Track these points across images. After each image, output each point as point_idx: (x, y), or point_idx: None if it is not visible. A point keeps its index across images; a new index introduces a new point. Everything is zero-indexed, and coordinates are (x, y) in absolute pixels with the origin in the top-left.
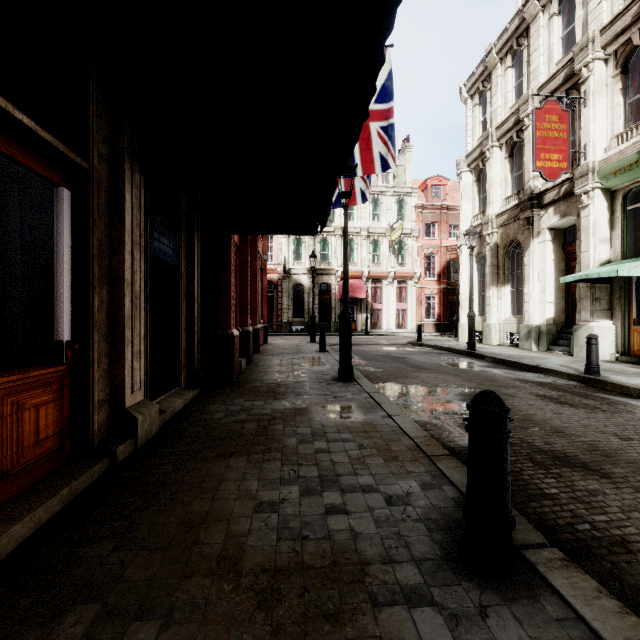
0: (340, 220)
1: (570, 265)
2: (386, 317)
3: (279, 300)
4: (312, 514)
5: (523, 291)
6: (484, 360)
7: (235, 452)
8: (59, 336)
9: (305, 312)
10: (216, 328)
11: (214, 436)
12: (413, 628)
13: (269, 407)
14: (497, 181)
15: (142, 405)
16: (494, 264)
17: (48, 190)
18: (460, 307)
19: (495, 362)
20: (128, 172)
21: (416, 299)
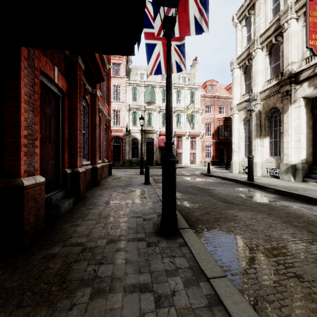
0: (159, 102)
1: (316, 123)
2: (184, 157)
3: (123, 147)
4: None
5: (281, 141)
6: (267, 190)
7: None
8: None
9: (139, 154)
10: None
11: None
12: None
13: None
14: (260, 71)
15: None
16: (258, 124)
17: None
18: (233, 151)
19: (277, 193)
20: None
21: (201, 147)
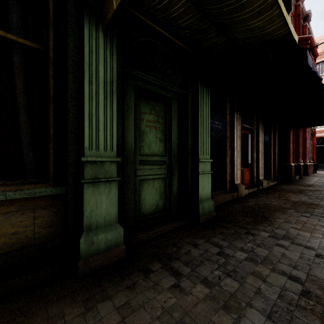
0: None
1: None
2: None
3: None
4: (309, 200)
5: None
6: None
7: (290, 192)
8: (248, 162)
9: None
10: (284, 162)
11: (283, 190)
12: (323, 209)
13: (305, 188)
14: None
15: (263, 180)
16: None
17: (245, 134)
18: None
19: None
20: (260, 125)
21: None
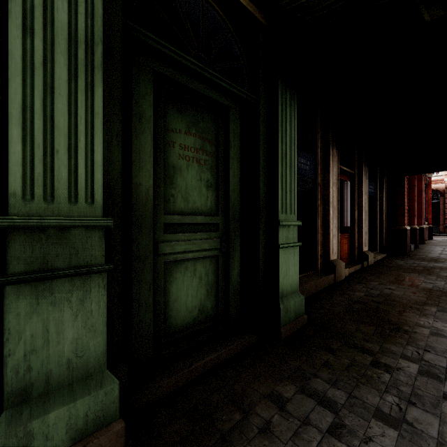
0: None
1: None
2: None
3: (446, 205)
4: None
5: None
6: None
7: (412, 272)
8: (347, 225)
9: None
10: (395, 225)
11: (400, 267)
12: None
13: (431, 264)
14: None
15: (367, 252)
16: None
17: (341, 182)
18: None
19: None
20: (363, 168)
21: None
